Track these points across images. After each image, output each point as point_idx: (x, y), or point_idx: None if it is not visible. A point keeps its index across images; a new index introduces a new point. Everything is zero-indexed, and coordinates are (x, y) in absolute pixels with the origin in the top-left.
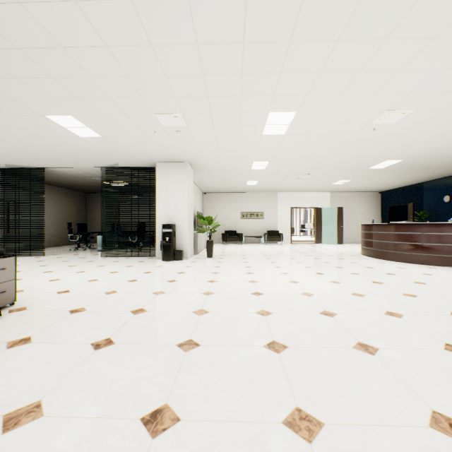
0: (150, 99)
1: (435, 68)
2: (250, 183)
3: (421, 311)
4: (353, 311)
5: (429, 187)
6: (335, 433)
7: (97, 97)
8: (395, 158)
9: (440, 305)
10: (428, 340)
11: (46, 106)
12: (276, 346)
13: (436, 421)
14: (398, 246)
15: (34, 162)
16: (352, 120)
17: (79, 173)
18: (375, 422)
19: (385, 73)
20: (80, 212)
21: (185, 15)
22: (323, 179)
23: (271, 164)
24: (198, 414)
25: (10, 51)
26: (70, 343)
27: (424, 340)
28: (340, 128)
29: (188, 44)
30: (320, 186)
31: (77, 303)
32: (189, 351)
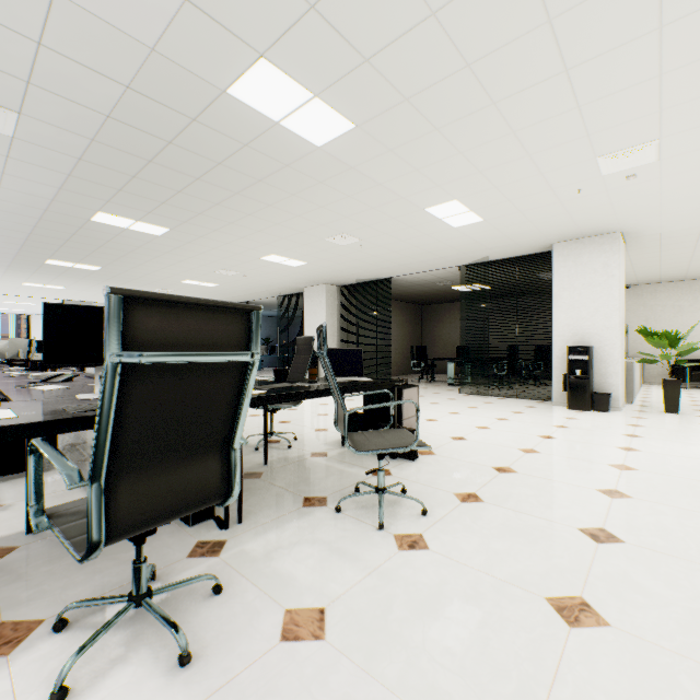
0: (600, 133)
1: None
2: None
3: None
4: None
5: None
6: None
7: (507, 161)
8: None
9: None
10: None
11: (431, 196)
12: None
13: None
14: None
15: (384, 272)
16: None
17: (426, 279)
18: None
19: None
20: (414, 331)
21: None
22: None
23: None
24: None
25: (425, 137)
26: (542, 519)
27: None
28: None
29: None
30: None
31: (492, 458)
32: None
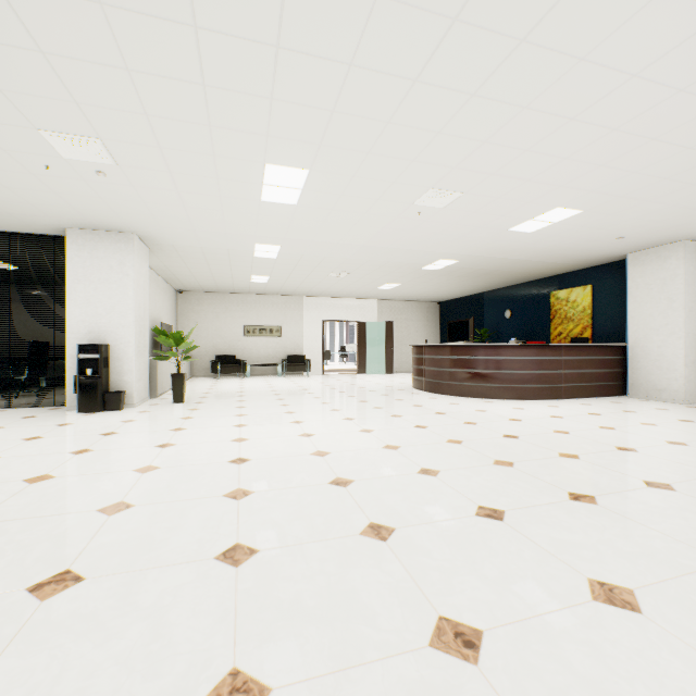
0: (18, 95)
1: (479, 139)
2: (257, 280)
3: (462, 462)
4: (378, 473)
5: (490, 299)
6: None
7: None
8: (451, 257)
9: (485, 452)
10: (460, 505)
11: None
12: (238, 553)
13: (440, 634)
14: (454, 375)
15: None
16: (389, 196)
17: None
18: (355, 661)
19: (423, 133)
20: None
21: None
22: (365, 280)
23: (285, 250)
24: None
25: None
26: None
27: (456, 505)
28: (376, 206)
29: None
30: (363, 291)
31: None
32: (52, 597)
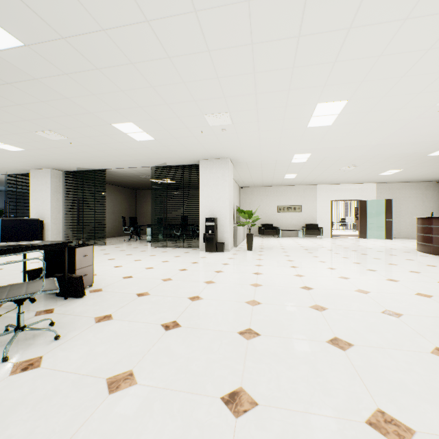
0: (201, 101)
1: None
2: (288, 177)
3: None
4: (422, 312)
5: None
6: None
7: (155, 104)
8: None
9: None
10: None
11: (113, 116)
12: (340, 343)
13: None
14: None
15: (98, 164)
16: (412, 104)
17: (132, 173)
18: None
19: None
20: (130, 207)
21: (243, 18)
22: (369, 170)
23: (313, 156)
24: (274, 402)
25: (91, 72)
26: (144, 323)
27: None
28: (397, 114)
29: (243, 46)
30: (365, 177)
31: (141, 287)
32: (251, 339)
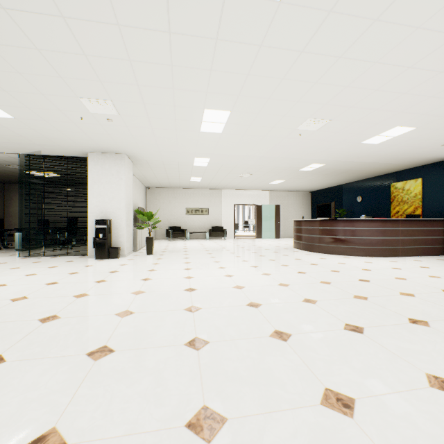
0: (70, 79)
1: (343, 85)
2: (194, 180)
3: (332, 296)
4: (276, 300)
5: (346, 189)
6: (236, 427)
7: (0, 69)
8: (320, 162)
9: (347, 290)
10: (333, 322)
11: None
12: (197, 343)
13: (327, 398)
14: (322, 240)
15: None
16: (281, 124)
17: None
18: (275, 408)
19: (305, 84)
20: None
21: None
22: (261, 178)
23: (212, 161)
24: (91, 434)
25: None
26: None
27: (330, 322)
28: (272, 131)
29: (107, 24)
30: (260, 185)
31: None
32: (100, 359)
